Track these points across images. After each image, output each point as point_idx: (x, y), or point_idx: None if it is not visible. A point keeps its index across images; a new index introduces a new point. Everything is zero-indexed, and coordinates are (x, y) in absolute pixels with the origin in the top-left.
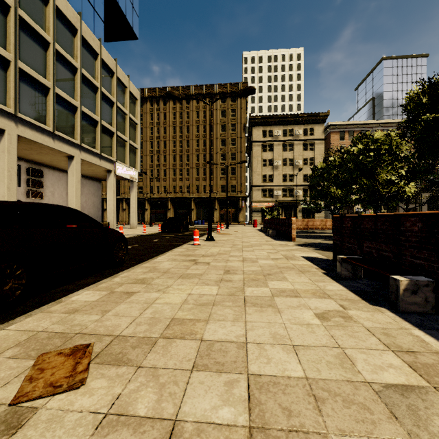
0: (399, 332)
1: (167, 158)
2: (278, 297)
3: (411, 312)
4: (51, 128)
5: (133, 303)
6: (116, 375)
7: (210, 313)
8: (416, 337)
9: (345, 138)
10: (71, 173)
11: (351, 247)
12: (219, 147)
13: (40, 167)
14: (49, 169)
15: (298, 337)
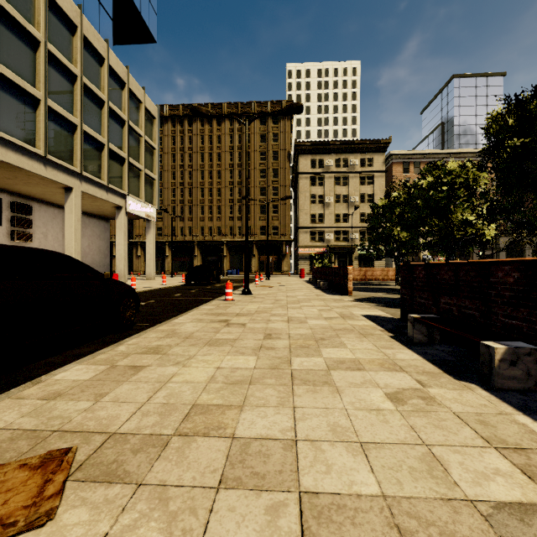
0: (499, 419)
1: (193, 192)
2: (335, 370)
3: (509, 389)
4: (41, 151)
5: (140, 382)
6: (104, 500)
7: (245, 396)
8: (522, 425)
9: (410, 171)
10: (69, 209)
11: (424, 304)
12: (258, 179)
13: (28, 201)
14: (40, 204)
15: (366, 429)
